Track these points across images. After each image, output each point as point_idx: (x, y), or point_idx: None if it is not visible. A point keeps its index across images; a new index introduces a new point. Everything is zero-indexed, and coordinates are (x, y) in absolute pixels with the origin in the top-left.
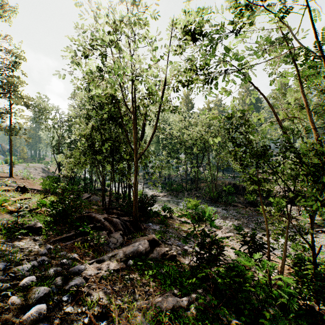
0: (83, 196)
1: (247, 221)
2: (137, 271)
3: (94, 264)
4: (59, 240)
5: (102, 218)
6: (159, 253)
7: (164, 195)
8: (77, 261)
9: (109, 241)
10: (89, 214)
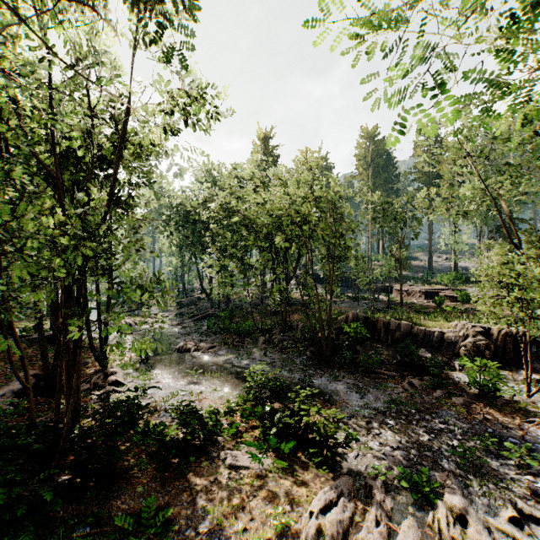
0: None
1: (427, 438)
2: None
3: None
4: None
5: None
6: None
7: (211, 346)
8: None
9: None
10: None
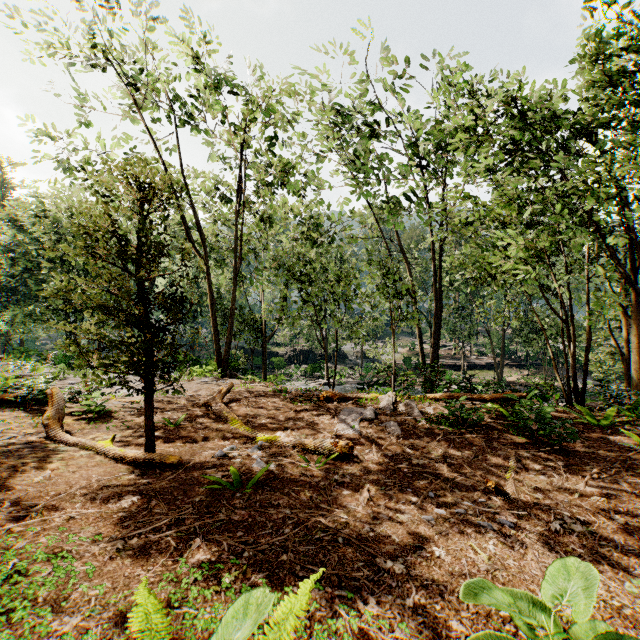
0: None
1: None
2: None
3: None
4: None
5: None
6: None
7: None
8: None
9: None
10: None
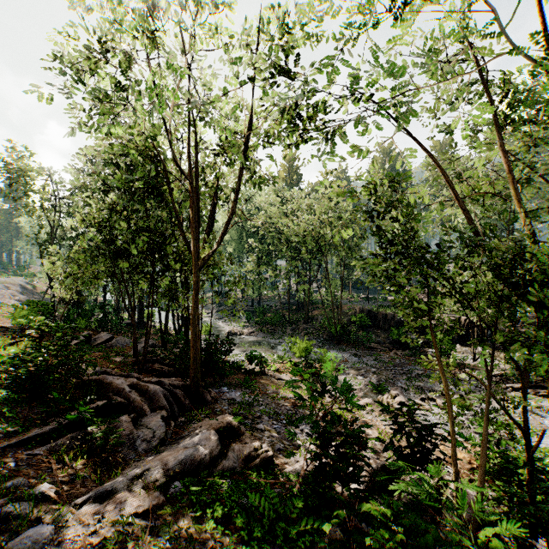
0: (97, 338)
1: (393, 375)
2: (191, 509)
3: (89, 506)
4: (18, 446)
5: (127, 384)
6: (239, 455)
7: (251, 331)
8: (49, 501)
9: (137, 436)
10: (100, 376)
